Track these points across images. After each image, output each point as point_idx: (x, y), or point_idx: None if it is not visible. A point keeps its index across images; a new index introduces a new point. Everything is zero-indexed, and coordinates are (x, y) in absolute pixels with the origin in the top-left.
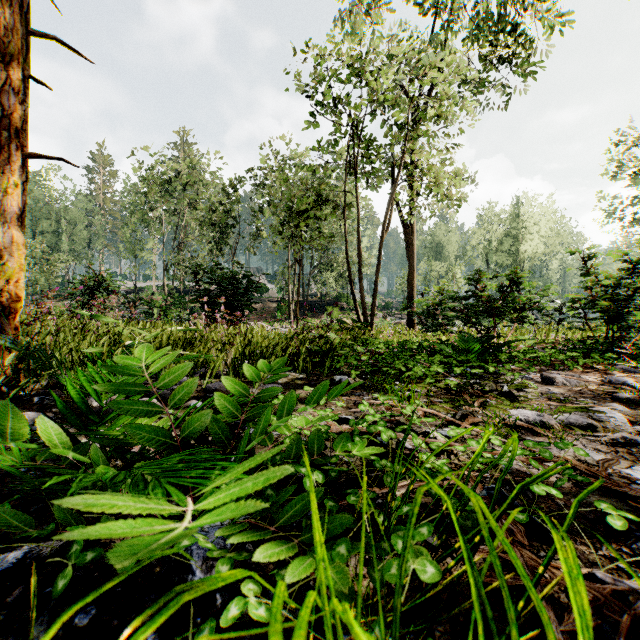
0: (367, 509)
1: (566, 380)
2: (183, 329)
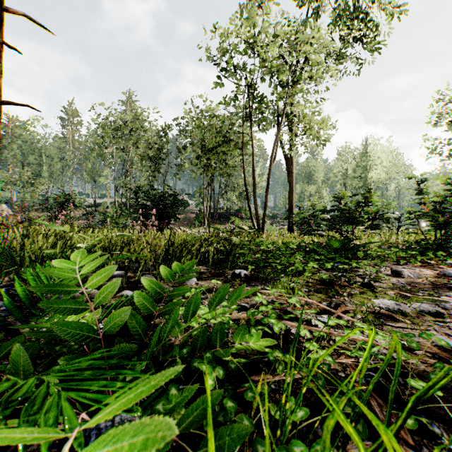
0: (266, 451)
1: (410, 273)
2: (121, 235)
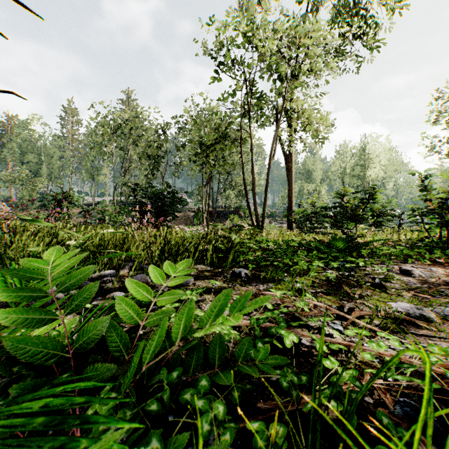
0: None
1: (421, 272)
2: (112, 231)
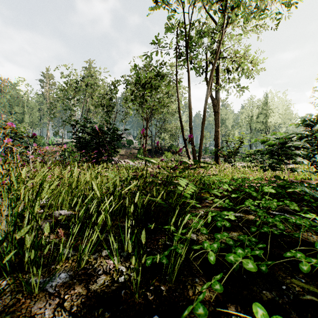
0: None
1: None
2: None
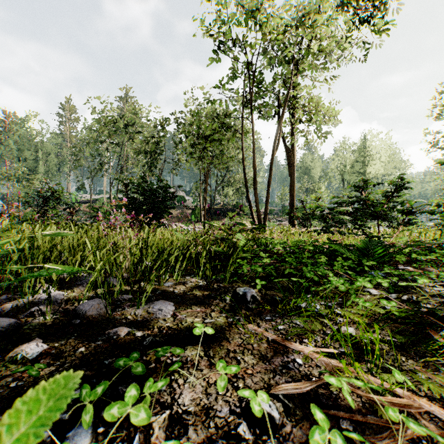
0: None
1: None
2: (52, 234)
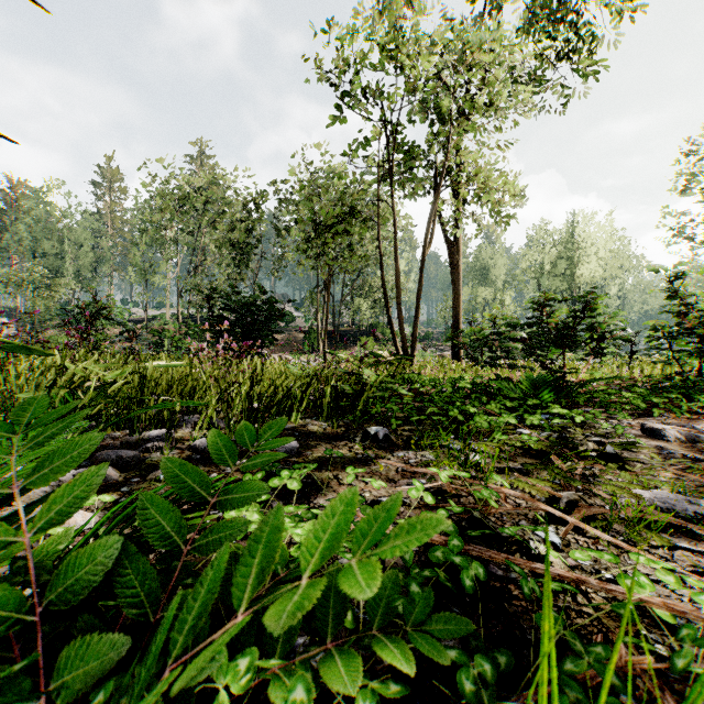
0: None
1: (679, 433)
2: (163, 365)
